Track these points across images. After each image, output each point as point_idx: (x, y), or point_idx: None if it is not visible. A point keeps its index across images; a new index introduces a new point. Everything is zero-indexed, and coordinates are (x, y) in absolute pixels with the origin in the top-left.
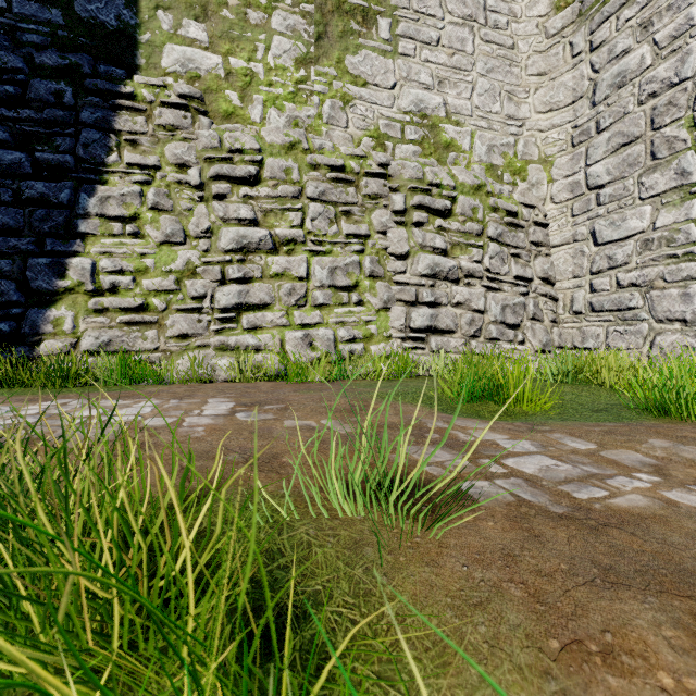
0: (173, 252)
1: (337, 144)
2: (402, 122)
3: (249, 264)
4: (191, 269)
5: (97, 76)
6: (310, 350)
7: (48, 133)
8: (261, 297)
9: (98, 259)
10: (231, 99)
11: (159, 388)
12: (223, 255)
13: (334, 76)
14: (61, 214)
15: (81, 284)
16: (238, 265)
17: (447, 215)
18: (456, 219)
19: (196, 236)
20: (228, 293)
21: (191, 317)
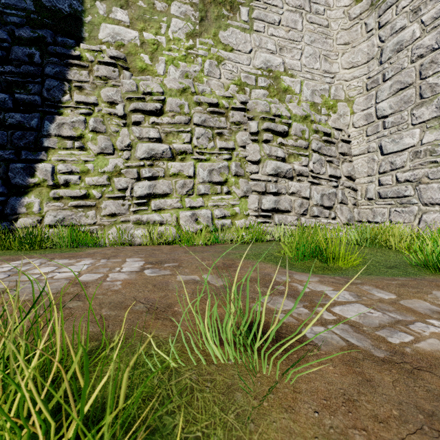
0: (106, 160)
1: (214, 89)
2: (256, 75)
3: (156, 167)
4: (118, 170)
5: (56, 44)
6: (196, 224)
7: (23, 81)
8: (164, 189)
9: (56, 164)
10: (144, 59)
11: (95, 250)
12: (139, 161)
13: (211, 45)
14: (32, 135)
15: (44, 181)
16: (149, 168)
17: (285, 135)
18: (291, 138)
19: (121, 149)
20: (142, 186)
21: (118, 202)
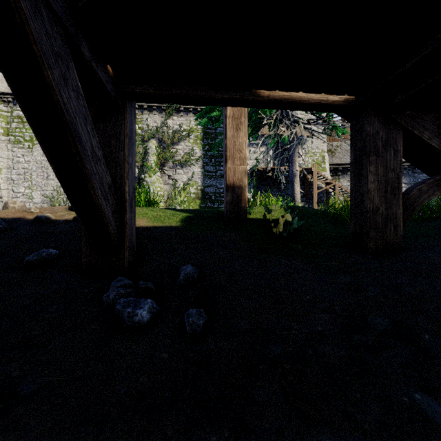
0: None
1: None
2: None
3: None
4: None
5: None
6: None
7: None
8: None
9: None
10: None
11: None
12: None
13: None
14: None
15: None
16: None
17: None
18: None
19: None
20: None
21: None
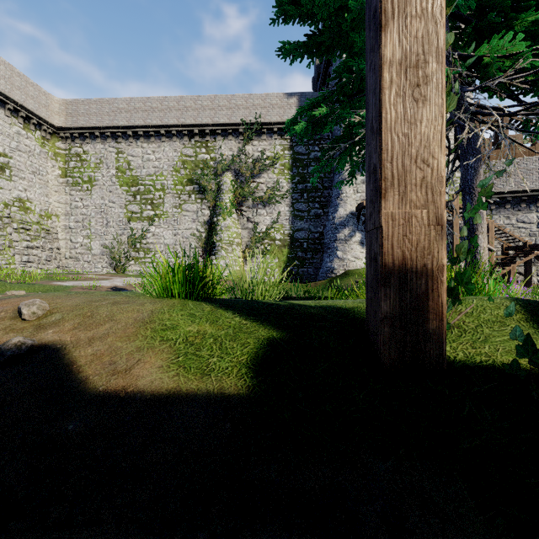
0: None
1: None
2: (14, 200)
3: None
4: None
5: None
6: None
7: None
8: None
9: None
10: None
11: None
12: None
13: None
14: None
15: None
16: None
17: (30, 230)
18: (33, 231)
19: None
20: None
21: None
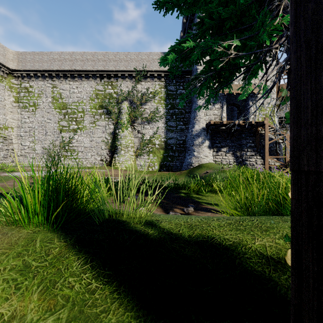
0: None
1: None
2: None
3: None
4: None
5: None
6: None
7: None
8: None
9: None
10: None
11: None
12: None
13: None
14: None
15: None
16: None
17: None
18: None
19: None
20: None
21: None
